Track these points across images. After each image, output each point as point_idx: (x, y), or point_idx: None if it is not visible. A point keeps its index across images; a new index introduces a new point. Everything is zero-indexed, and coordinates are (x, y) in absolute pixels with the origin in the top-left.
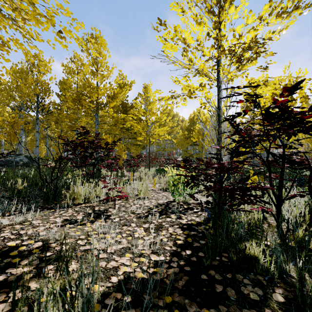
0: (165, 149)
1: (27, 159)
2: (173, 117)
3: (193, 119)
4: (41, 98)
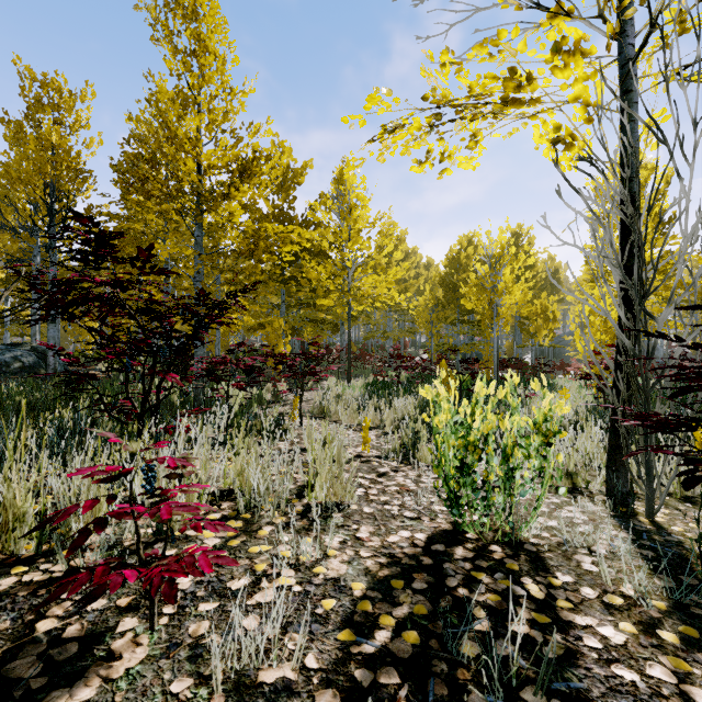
0: (389, 334)
1: (33, 357)
2: (405, 258)
3: (457, 257)
4: (66, 196)
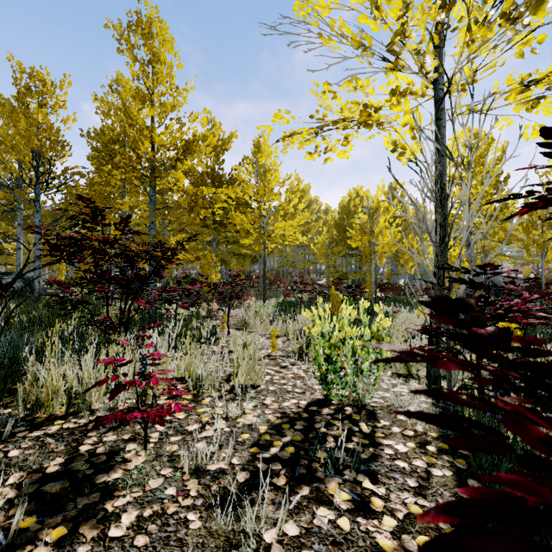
0: (296, 264)
1: (21, 283)
2: (309, 205)
3: (348, 206)
4: (47, 160)
